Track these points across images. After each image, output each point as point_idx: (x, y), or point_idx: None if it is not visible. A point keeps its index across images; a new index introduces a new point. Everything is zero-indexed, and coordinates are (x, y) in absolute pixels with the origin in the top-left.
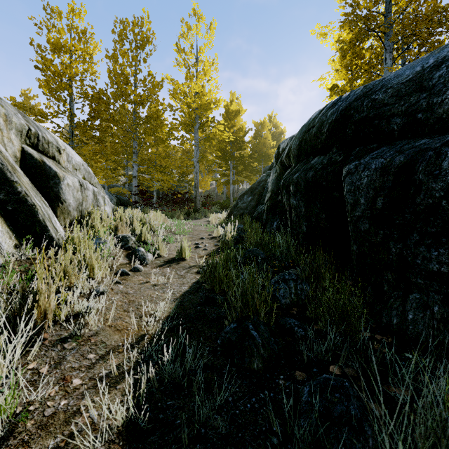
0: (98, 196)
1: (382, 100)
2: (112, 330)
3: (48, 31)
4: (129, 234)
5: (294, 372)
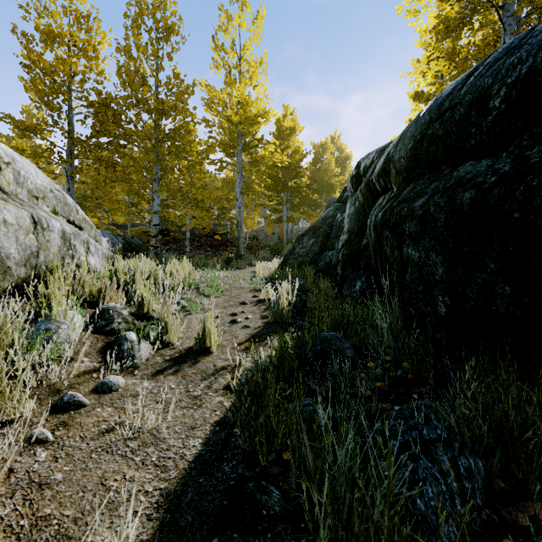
0: (74, 241)
1: None
2: None
3: (39, 16)
4: (118, 305)
5: None
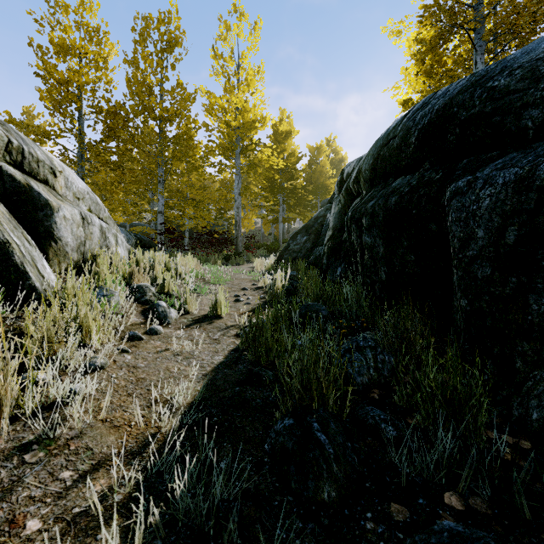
0: (108, 234)
1: (505, 87)
2: (106, 428)
3: (52, 30)
4: (147, 284)
5: (388, 505)
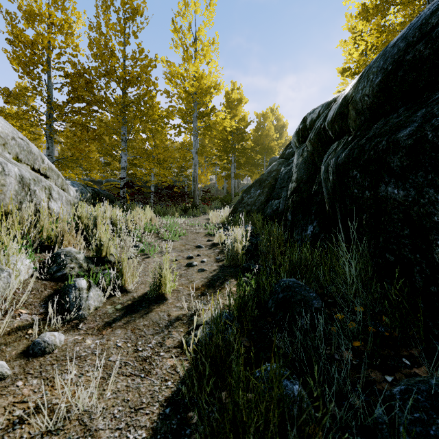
0: (34, 186)
1: None
2: None
3: None
4: (73, 249)
5: None
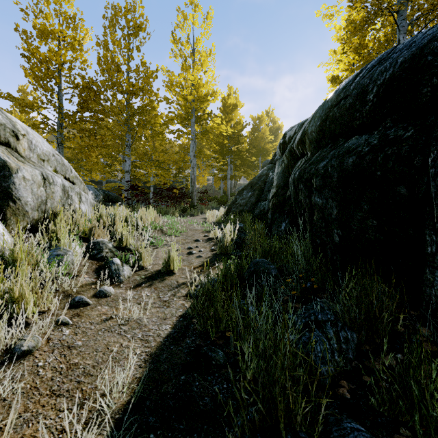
0: (71, 193)
1: None
2: None
3: (35, 17)
4: (105, 239)
5: None
